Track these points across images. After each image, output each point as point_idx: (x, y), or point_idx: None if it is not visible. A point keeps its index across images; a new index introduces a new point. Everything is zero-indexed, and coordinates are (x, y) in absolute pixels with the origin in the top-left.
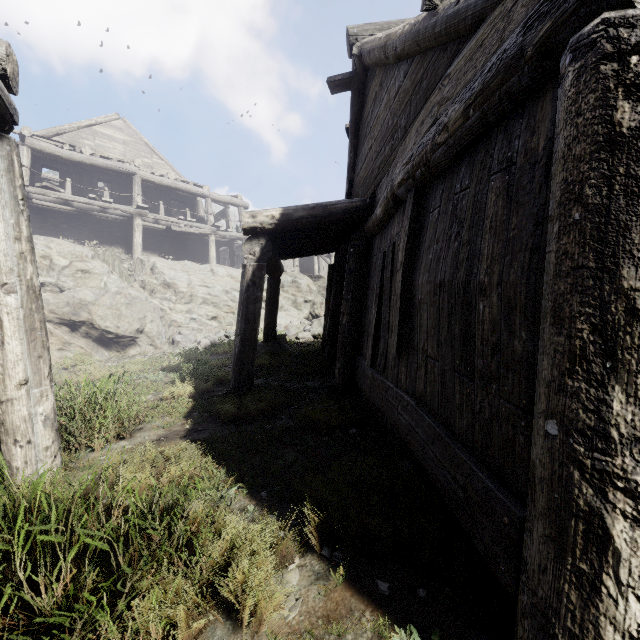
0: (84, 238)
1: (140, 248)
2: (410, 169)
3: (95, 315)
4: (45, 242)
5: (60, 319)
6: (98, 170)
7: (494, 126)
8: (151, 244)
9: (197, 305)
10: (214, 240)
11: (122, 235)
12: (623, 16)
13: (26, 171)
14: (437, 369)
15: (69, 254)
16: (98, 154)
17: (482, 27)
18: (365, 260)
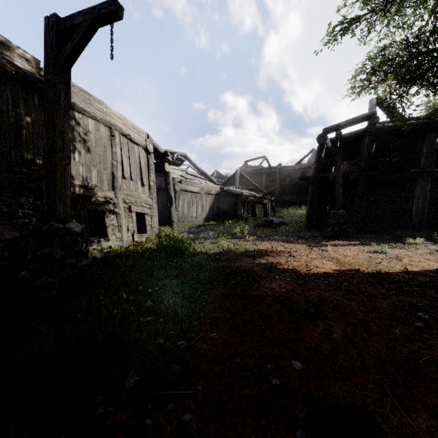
0: None
1: None
2: (157, 187)
3: None
4: None
5: None
6: None
7: None
8: None
9: None
10: None
11: None
12: (175, 190)
13: None
14: (162, 211)
15: None
16: None
17: None
18: None
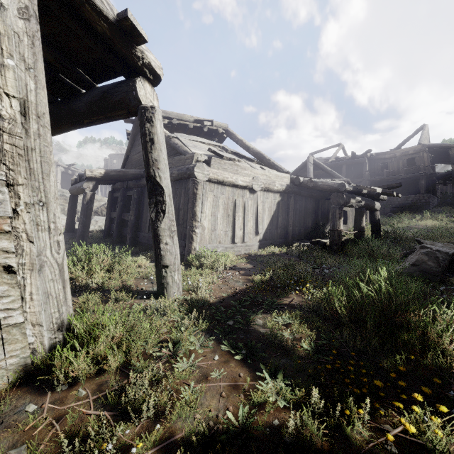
0: None
1: None
2: None
3: None
4: None
5: None
6: None
7: (183, 179)
8: None
9: None
10: None
11: None
12: (195, 179)
13: None
14: None
15: None
16: None
17: (181, 156)
18: (141, 195)
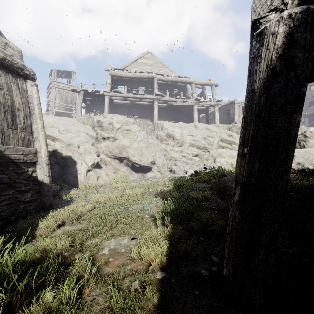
0: (133, 116)
1: (156, 117)
2: None
3: (129, 153)
4: (111, 116)
5: (114, 156)
6: (139, 81)
7: None
8: (163, 116)
9: (186, 147)
10: (196, 108)
11: (149, 112)
12: None
13: (109, 86)
14: None
15: (121, 121)
16: (138, 71)
17: None
18: None
